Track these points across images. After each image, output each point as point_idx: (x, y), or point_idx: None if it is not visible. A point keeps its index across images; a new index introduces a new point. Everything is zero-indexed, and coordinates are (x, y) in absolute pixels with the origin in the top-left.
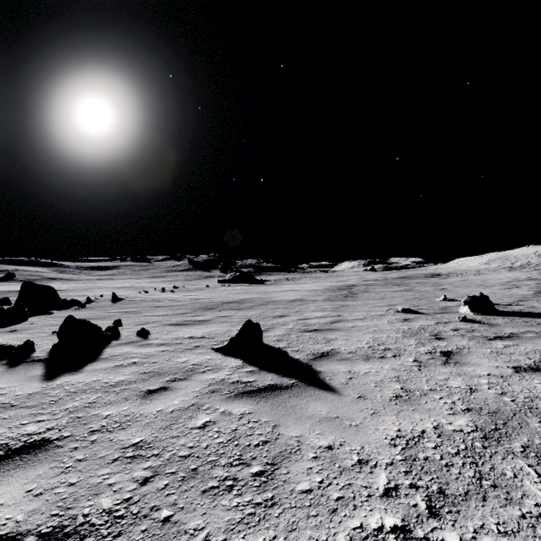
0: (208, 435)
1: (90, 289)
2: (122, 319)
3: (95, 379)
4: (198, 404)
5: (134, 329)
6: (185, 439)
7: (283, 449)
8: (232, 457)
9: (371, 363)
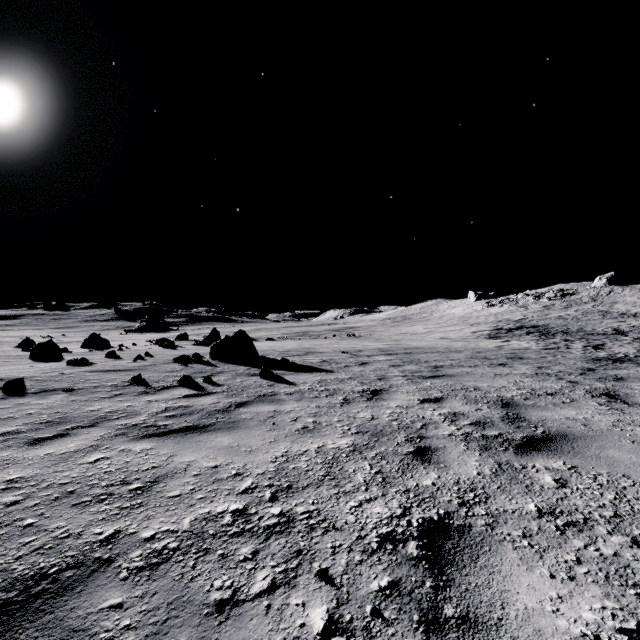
0: None
1: None
2: None
3: None
4: None
5: None
6: None
7: None
8: None
9: None
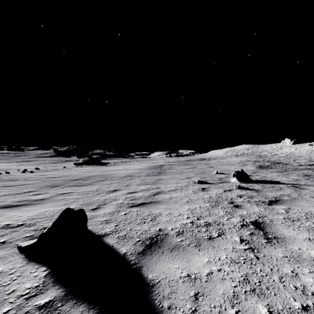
0: None
1: None
2: None
3: None
4: None
5: None
6: None
7: None
8: None
9: (205, 252)
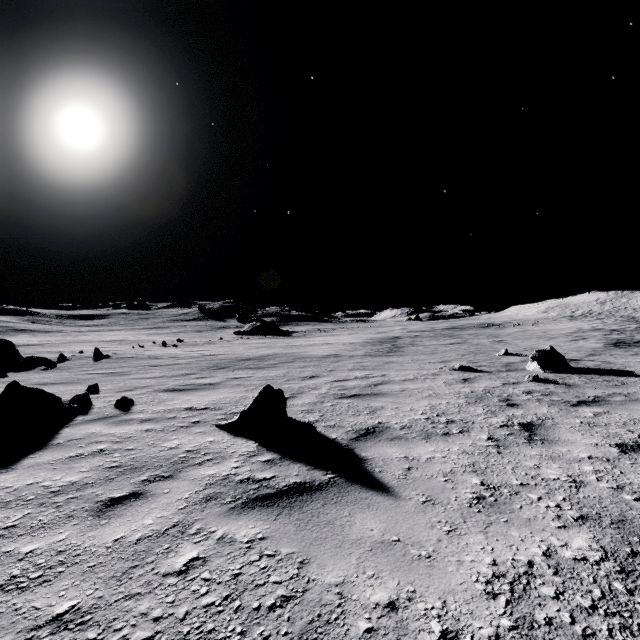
0: (190, 589)
1: (68, 343)
2: (101, 383)
3: (31, 482)
4: (183, 524)
5: (114, 397)
6: (150, 601)
7: (316, 614)
8: (228, 639)
9: (433, 444)
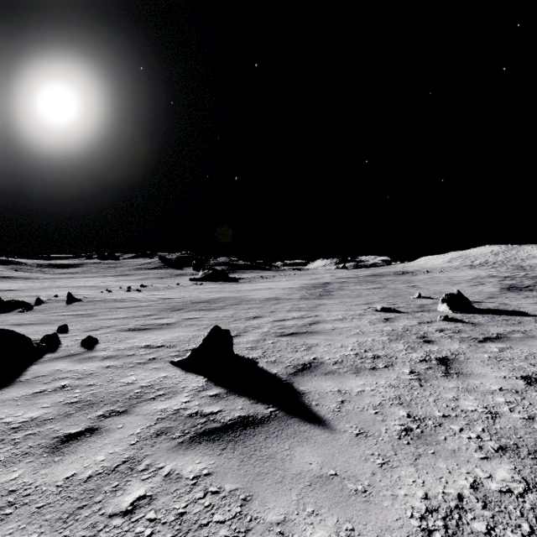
0: (135, 531)
1: (45, 288)
2: (71, 323)
3: None
4: (133, 460)
5: (81, 336)
6: None
7: None
8: None
9: (363, 378)
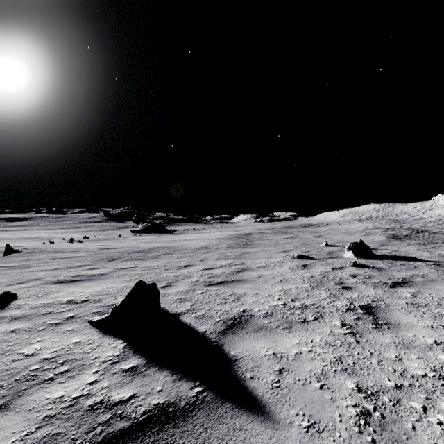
0: None
1: None
2: None
3: None
4: None
5: (1, 291)
6: None
7: None
8: None
9: (296, 334)
